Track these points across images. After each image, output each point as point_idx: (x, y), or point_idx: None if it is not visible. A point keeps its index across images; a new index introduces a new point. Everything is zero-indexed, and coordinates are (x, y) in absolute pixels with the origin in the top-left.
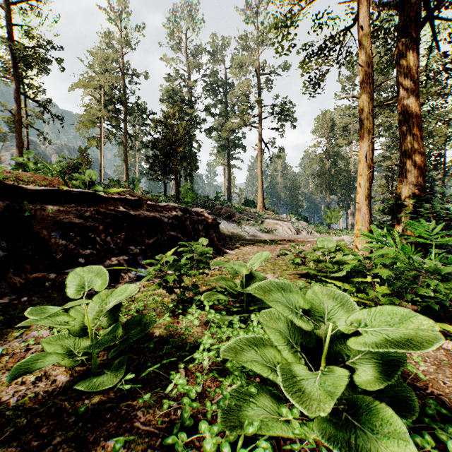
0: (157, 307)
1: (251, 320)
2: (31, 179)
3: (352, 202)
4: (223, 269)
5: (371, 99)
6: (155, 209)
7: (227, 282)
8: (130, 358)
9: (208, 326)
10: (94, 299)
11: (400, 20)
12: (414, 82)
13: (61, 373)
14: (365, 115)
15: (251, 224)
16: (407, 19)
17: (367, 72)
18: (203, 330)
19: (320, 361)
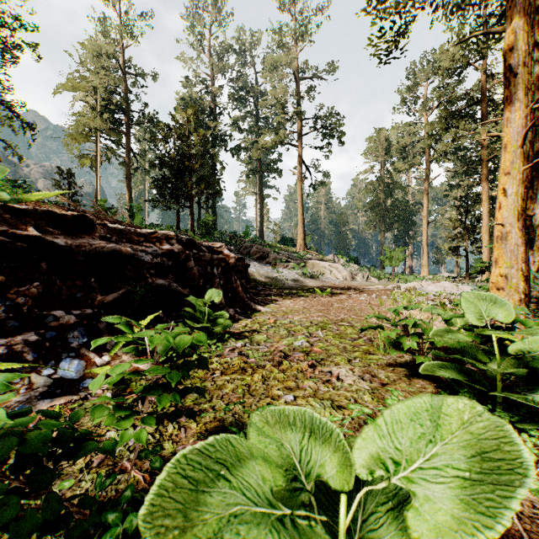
0: None
1: None
2: None
3: (410, 240)
4: (249, 351)
5: (531, 27)
6: (127, 238)
7: None
8: None
9: None
10: None
11: None
12: None
13: None
14: (521, 56)
15: (291, 266)
16: None
17: None
18: None
19: None
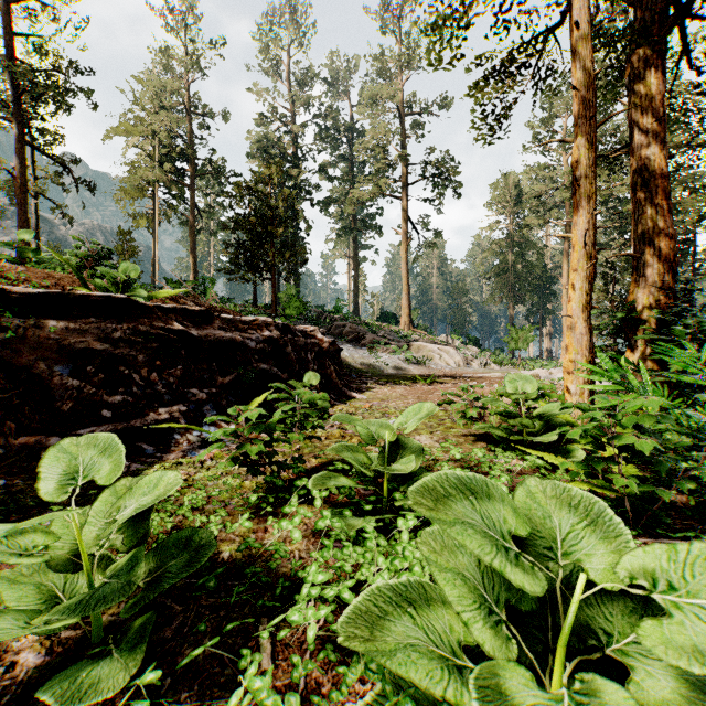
0: (230, 499)
1: (396, 526)
2: (22, 275)
3: (548, 316)
4: (347, 426)
5: (592, 145)
6: (235, 326)
7: (353, 455)
8: (168, 610)
9: (319, 543)
10: (103, 496)
11: (634, 19)
12: (657, 121)
13: (31, 645)
14: (583, 170)
15: (392, 350)
16: (647, 17)
17: (586, 99)
18: (311, 546)
19: (542, 635)
